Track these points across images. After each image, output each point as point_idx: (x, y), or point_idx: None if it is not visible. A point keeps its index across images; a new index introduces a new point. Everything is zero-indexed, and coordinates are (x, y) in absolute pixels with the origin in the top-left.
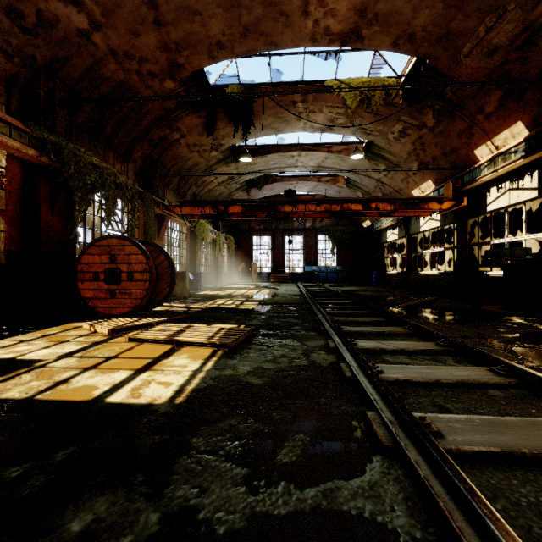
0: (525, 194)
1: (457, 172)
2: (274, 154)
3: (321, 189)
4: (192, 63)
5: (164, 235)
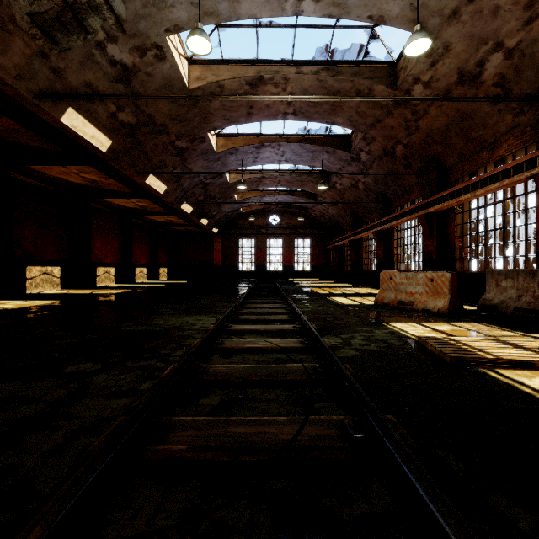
0: None
1: None
2: None
3: None
4: None
5: None
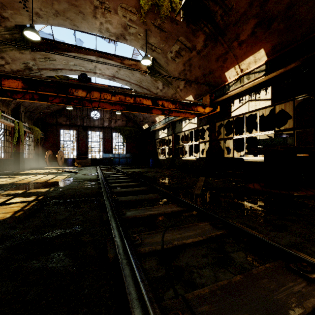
0: (261, 103)
1: (211, 89)
2: (73, 54)
3: None
4: None
5: None
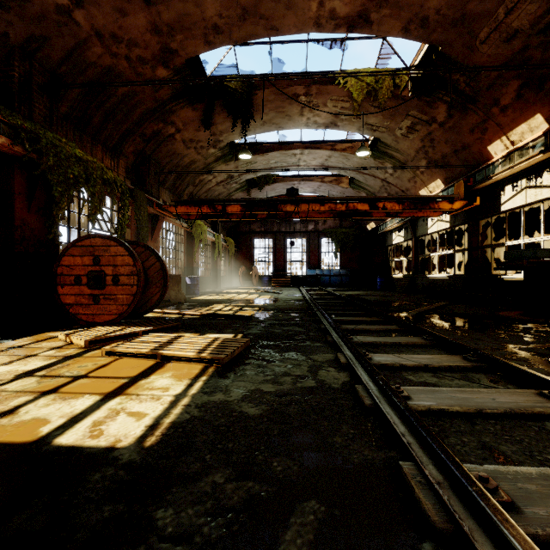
0: (544, 192)
1: (469, 170)
2: (276, 152)
3: (324, 190)
4: (187, 48)
5: (159, 237)
